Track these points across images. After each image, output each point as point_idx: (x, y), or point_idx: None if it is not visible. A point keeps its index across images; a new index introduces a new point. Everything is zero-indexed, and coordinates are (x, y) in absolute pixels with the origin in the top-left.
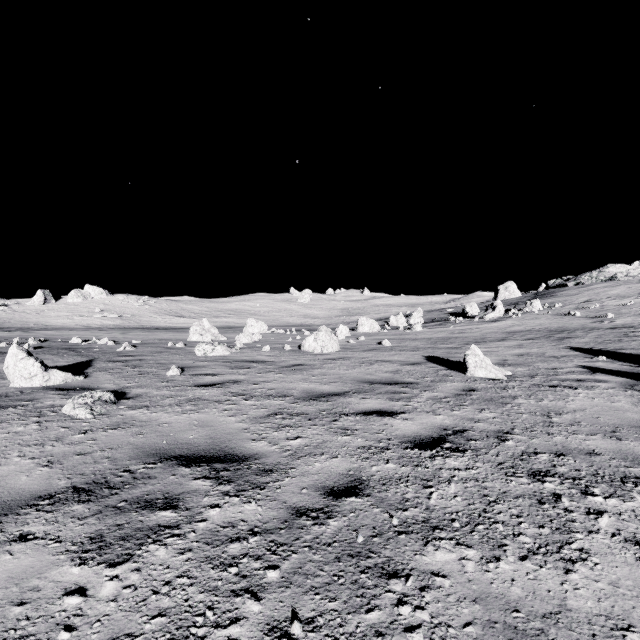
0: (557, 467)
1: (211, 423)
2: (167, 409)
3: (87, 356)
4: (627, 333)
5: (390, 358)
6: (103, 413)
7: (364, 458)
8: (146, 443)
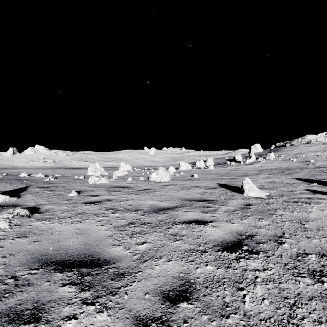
0: (326, 267)
1: (88, 231)
2: (61, 220)
3: (26, 184)
4: (323, 170)
5: (199, 185)
6: (18, 224)
7: (190, 261)
8: (38, 249)
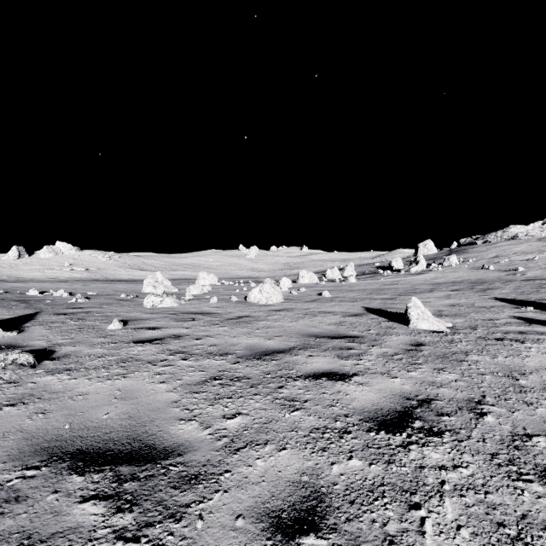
0: None
1: (136, 393)
2: (91, 373)
3: (35, 308)
4: (541, 285)
5: (332, 309)
6: (12, 380)
7: (320, 449)
8: (42, 429)
